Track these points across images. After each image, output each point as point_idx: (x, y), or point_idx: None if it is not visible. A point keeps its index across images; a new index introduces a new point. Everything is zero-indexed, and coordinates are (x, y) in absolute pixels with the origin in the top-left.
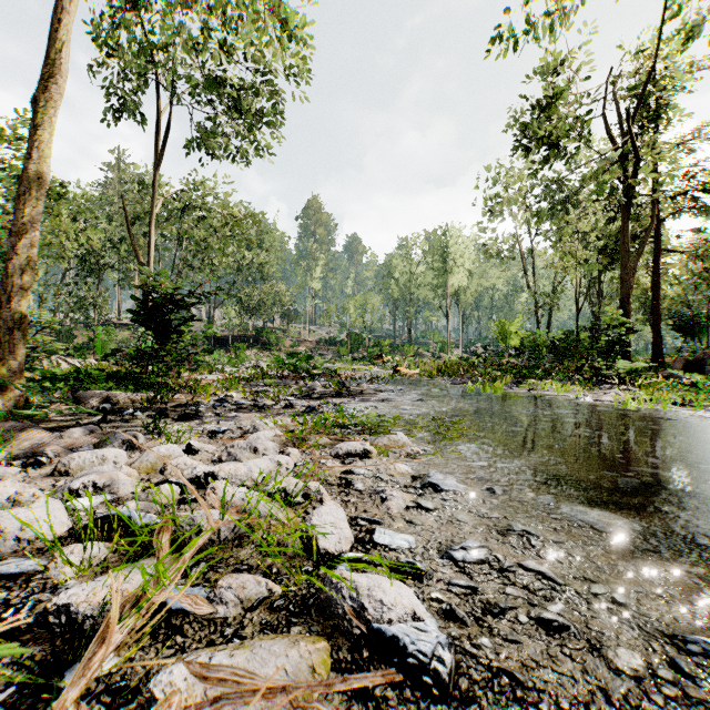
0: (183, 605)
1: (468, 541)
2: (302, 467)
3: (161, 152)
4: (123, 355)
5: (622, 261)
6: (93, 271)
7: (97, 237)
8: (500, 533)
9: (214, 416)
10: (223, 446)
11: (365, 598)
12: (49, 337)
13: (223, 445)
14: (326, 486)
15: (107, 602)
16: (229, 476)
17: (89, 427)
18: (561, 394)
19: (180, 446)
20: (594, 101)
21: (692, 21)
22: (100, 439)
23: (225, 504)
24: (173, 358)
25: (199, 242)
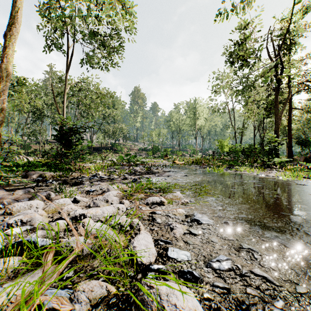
0: (53, 304)
1: (220, 256)
2: (130, 210)
3: (68, 64)
4: (50, 155)
5: (275, 113)
6: (39, 118)
7: (41, 103)
8: (236, 249)
9: (90, 183)
10: (92, 198)
11: (165, 302)
12: (16, 147)
13: (92, 198)
14: (142, 220)
15: (3, 306)
16: (92, 215)
17: (28, 189)
18: (250, 173)
19: (70, 199)
20: (263, 41)
21: (306, 5)
22: (32, 195)
23: (88, 232)
24: (72, 156)
25: (86, 105)
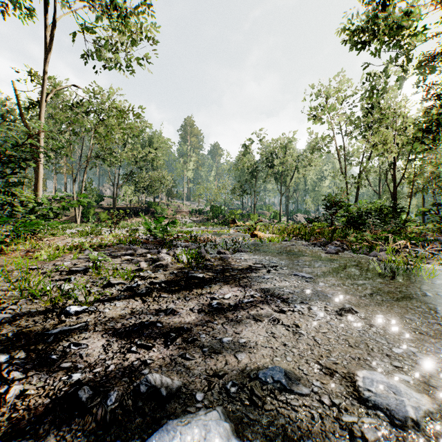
0: None
1: None
2: None
3: (49, 46)
4: None
5: None
6: None
7: None
8: None
9: None
10: None
11: None
12: None
13: None
14: None
15: None
16: None
17: None
18: None
19: None
20: None
21: None
22: None
23: None
24: None
25: (90, 130)
